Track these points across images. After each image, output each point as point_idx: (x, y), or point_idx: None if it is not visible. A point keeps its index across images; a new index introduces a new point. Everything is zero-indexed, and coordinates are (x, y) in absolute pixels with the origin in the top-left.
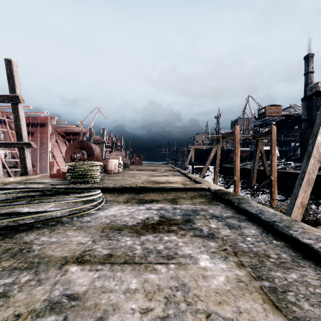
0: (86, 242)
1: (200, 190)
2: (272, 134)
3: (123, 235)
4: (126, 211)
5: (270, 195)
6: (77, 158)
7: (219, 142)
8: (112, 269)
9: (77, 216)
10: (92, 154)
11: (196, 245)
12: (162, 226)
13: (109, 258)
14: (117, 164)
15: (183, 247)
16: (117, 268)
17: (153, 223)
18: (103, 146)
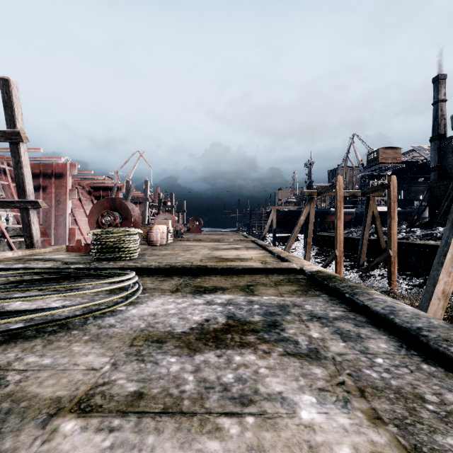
0: (101, 366)
1: (288, 272)
2: (390, 188)
3: (165, 353)
4: (174, 307)
5: (388, 278)
6: (107, 223)
7: (313, 199)
8: (138, 428)
9: (95, 316)
10: (127, 218)
11: (291, 373)
12: (231, 335)
13: (136, 400)
14: (165, 231)
15: (268, 378)
16: (149, 424)
17: (216, 330)
18: (146, 206)
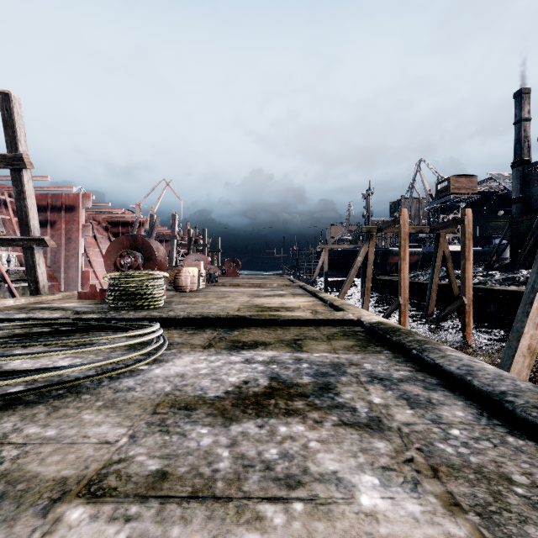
0: (116, 439)
1: (343, 324)
2: (464, 223)
3: (195, 423)
4: (206, 366)
5: (461, 330)
6: (126, 265)
7: (372, 237)
8: (161, 516)
9: (110, 376)
10: (151, 258)
11: (348, 448)
12: (275, 400)
13: (158, 482)
14: (196, 275)
15: (320, 453)
16: (174, 512)
17: (256, 394)
18: (173, 244)
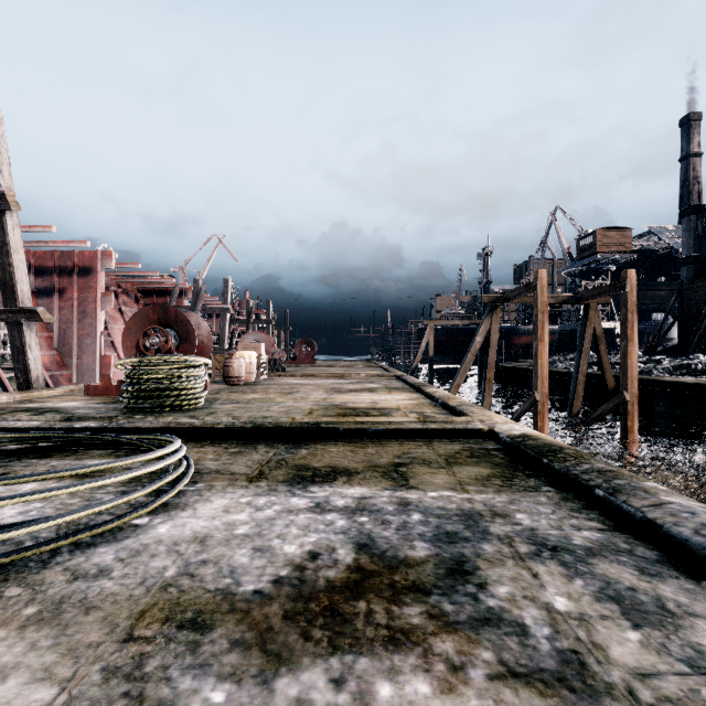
0: None
1: (467, 436)
2: (626, 289)
3: (204, 670)
4: (248, 517)
5: (622, 438)
6: (153, 348)
7: (496, 309)
8: None
9: (77, 542)
10: (188, 338)
11: None
12: (367, 602)
13: None
14: (254, 361)
15: None
16: None
17: (331, 586)
18: (225, 320)
